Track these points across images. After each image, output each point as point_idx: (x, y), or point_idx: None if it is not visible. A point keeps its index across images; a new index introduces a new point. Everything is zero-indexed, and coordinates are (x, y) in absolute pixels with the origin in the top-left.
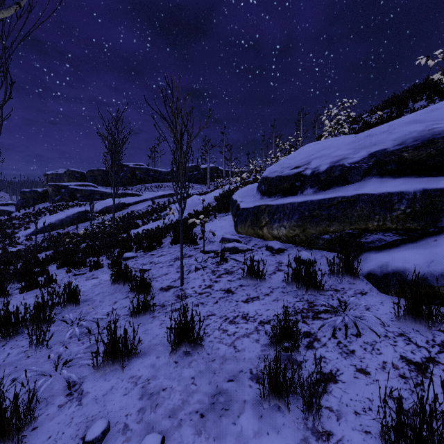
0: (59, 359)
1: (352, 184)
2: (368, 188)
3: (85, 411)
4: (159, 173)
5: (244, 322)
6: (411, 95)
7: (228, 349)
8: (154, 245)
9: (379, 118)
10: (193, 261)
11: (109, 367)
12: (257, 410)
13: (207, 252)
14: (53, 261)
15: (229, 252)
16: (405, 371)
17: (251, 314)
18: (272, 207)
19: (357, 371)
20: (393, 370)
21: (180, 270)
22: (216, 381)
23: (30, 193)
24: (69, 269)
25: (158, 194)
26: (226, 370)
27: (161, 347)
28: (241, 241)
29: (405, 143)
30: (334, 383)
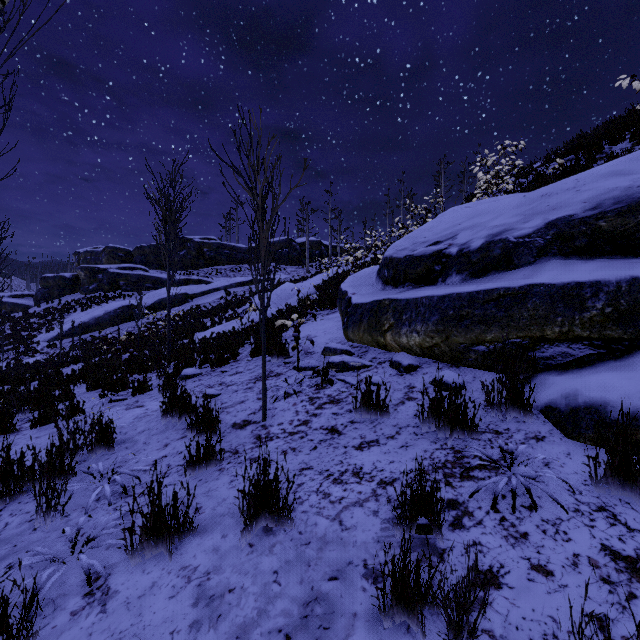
0: (77, 535)
1: (520, 268)
2: (544, 275)
3: (110, 623)
4: (236, 250)
5: (356, 481)
6: (607, 133)
7: (331, 525)
8: (226, 357)
9: (558, 169)
10: (282, 382)
11: (151, 550)
12: (374, 631)
13: (303, 369)
14: (82, 379)
15: (336, 370)
16: (610, 571)
17: (367, 469)
18: (399, 302)
19: (533, 569)
20: (591, 568)
21: (262, 397)
22: (311, 579)
23: (54, 279)
24: (104, 392)
25: (235, 281)
26: (327, 561)
27: (230, 520)
28: (352, 353)
29: (602, 207)
30: (495, 588)
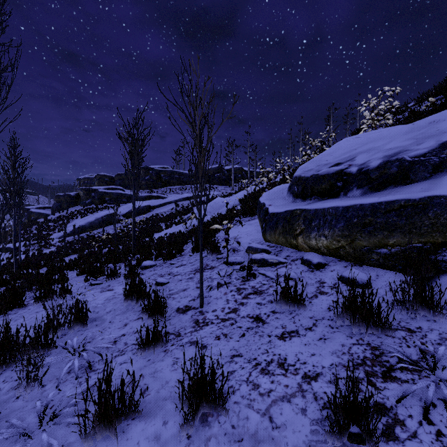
0: (45, 410)
1: (416, 183)
2: (443, 188)
3: None
4: (183, 175)
5: (282, 373)
6: None
7: (261, 421)
8: (174, 252)
9: (430, 106)
10: (215, 274)
11: (101, 433)
12: None
13: (232, 264)
14: (75, 266)
15: (257, 265)
16: None
17: (290, 360)
18: (308, 212)
19: None
20: None
21: (200, 288)
22: None
23: (64, 197)
24: (87, 277)
25: (182, 196)
26: None
27: (171, 405)
28: (270, 251)
29: None
30: None
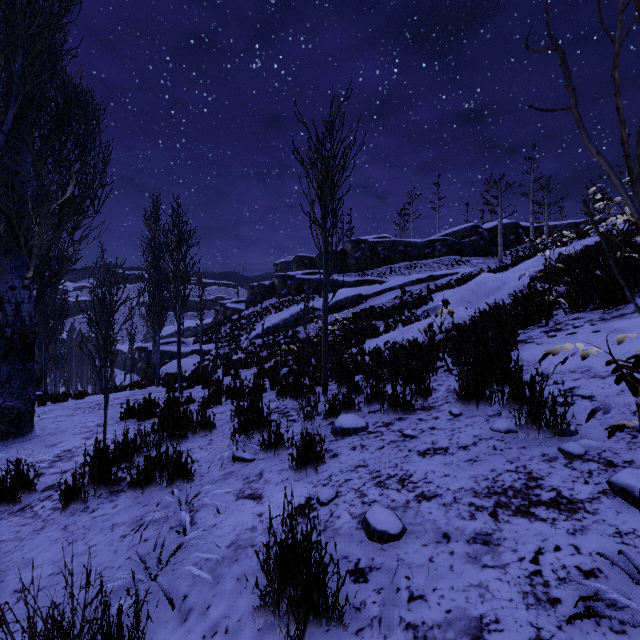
0: None
1: None
2: None
3: None
4: (411, 245)
5: None
6: None
7: None
8: (409, 400)
9: None
10: (605, 559)
11: None
12: None
13: None
14: (239, 395)
15: None
16: None
17: None
18: None
19: None
20: None
21: None
22: None
23: (258, 287)
24: (235, 435)
25: (410, 279)
26: None
27: None
28: None
29: None
30: None
